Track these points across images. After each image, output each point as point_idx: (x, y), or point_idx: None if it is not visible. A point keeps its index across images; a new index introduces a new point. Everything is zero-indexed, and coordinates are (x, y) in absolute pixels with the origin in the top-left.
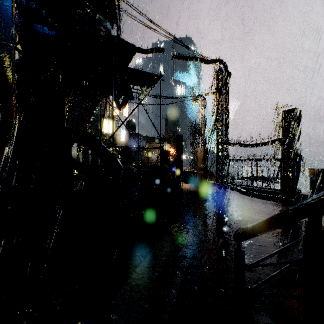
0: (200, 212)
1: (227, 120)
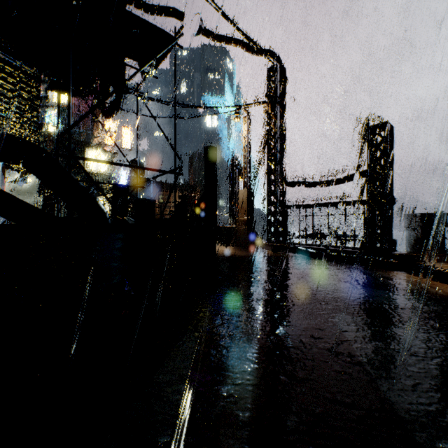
0: (250, 288)
1: (282, 146)
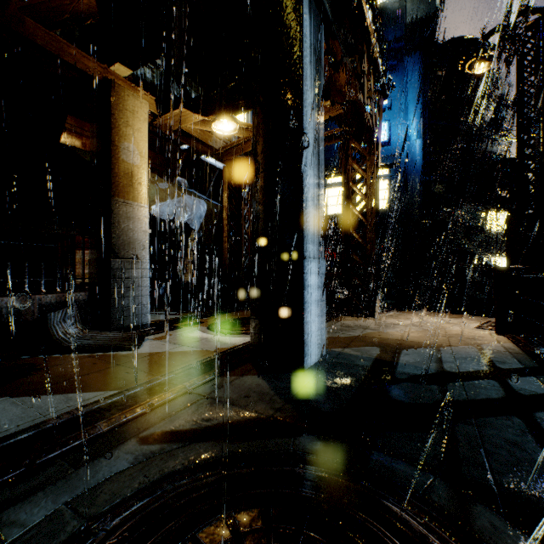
0: None
1: None
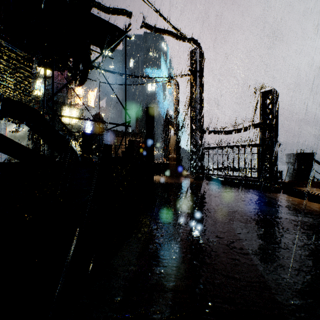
0: (177, 204)
1: (201, 105)
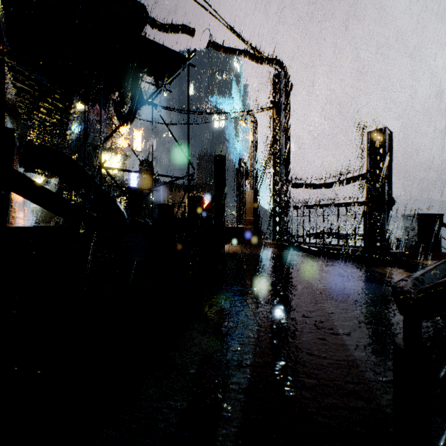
0: (255, 280)
1: (287, 149)
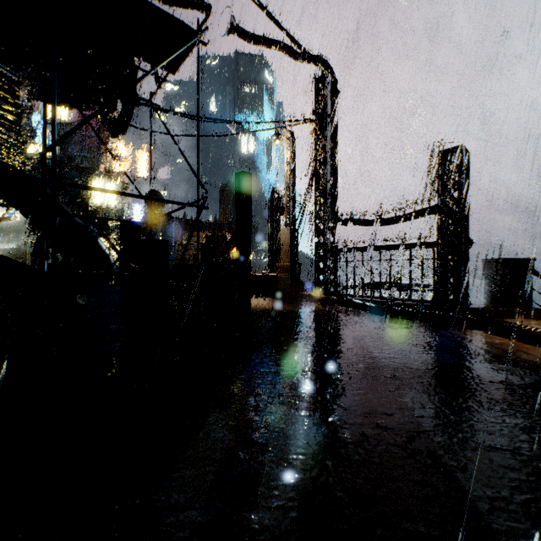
0: (294, 354)
1: (334, 175)
